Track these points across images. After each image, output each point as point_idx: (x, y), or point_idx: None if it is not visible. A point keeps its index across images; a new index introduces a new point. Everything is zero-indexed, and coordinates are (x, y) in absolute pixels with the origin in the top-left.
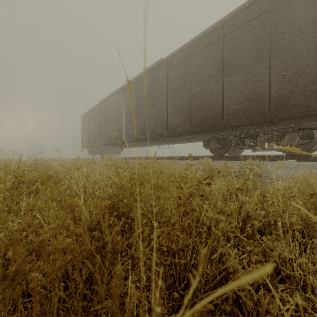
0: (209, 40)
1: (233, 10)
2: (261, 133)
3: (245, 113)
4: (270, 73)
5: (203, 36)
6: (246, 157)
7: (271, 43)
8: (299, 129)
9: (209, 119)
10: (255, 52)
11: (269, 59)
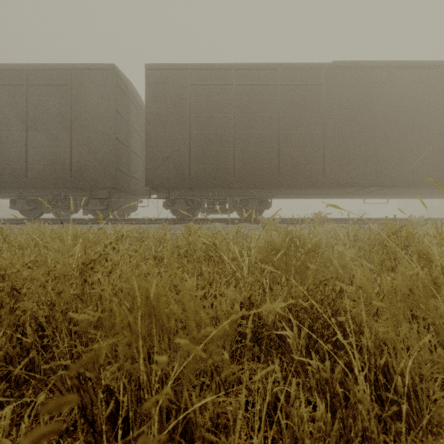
0: (10, 79)
1: (38, 63)
2: (72, 197)
3: (50, 175)
4: (71, 143)
5: (2, 70)
6: (63, 221)
7: (72, 117)
8: (89, 197)
9: (10, 174)
10: (60, 119)
11: (70, 130)
